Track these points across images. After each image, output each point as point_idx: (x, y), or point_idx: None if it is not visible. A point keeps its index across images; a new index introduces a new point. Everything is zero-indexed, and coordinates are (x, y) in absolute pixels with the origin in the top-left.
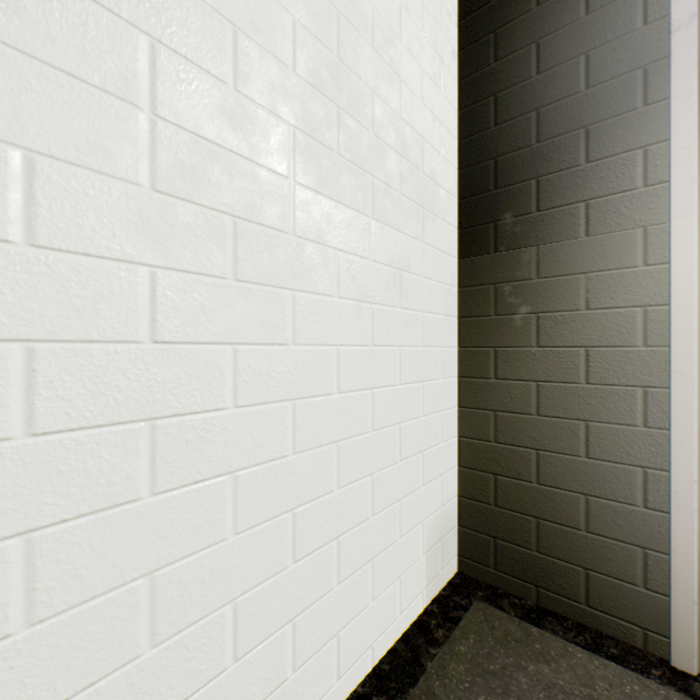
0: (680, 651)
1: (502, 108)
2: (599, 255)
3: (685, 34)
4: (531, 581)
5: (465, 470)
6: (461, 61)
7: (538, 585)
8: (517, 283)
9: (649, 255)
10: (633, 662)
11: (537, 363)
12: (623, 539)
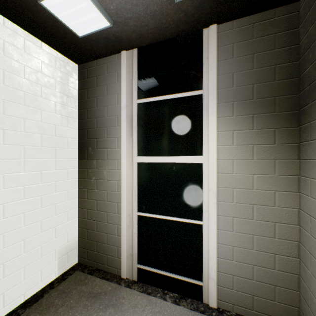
0: (123, 273)
1: (89, 114)
2: (109, 165)
3: (123, 111)
4: (95, 261)
5: (80, 228)
6: (79, 94)
7: (97, 262)
8: (92, 169)
9: (118, 167)
10: (111, 278)
11: (97, 195)
12: (114, 245)
